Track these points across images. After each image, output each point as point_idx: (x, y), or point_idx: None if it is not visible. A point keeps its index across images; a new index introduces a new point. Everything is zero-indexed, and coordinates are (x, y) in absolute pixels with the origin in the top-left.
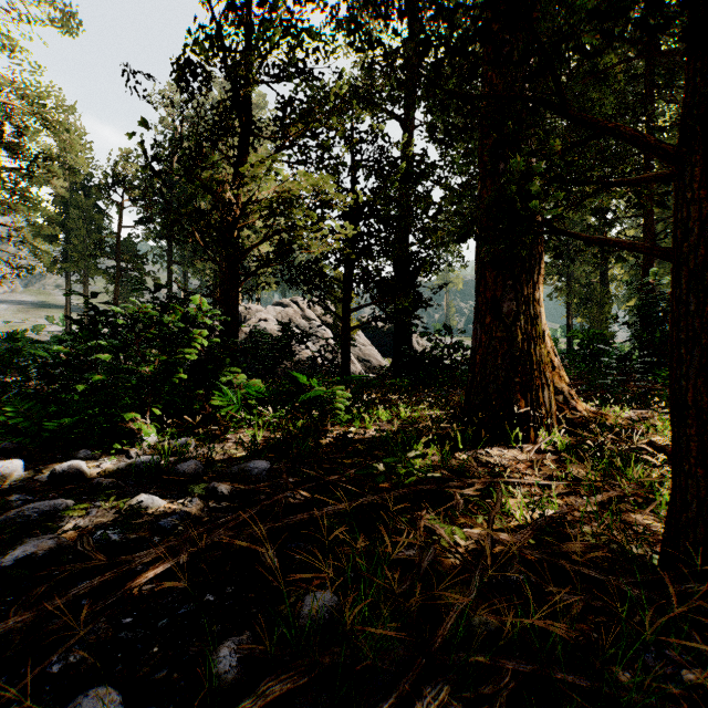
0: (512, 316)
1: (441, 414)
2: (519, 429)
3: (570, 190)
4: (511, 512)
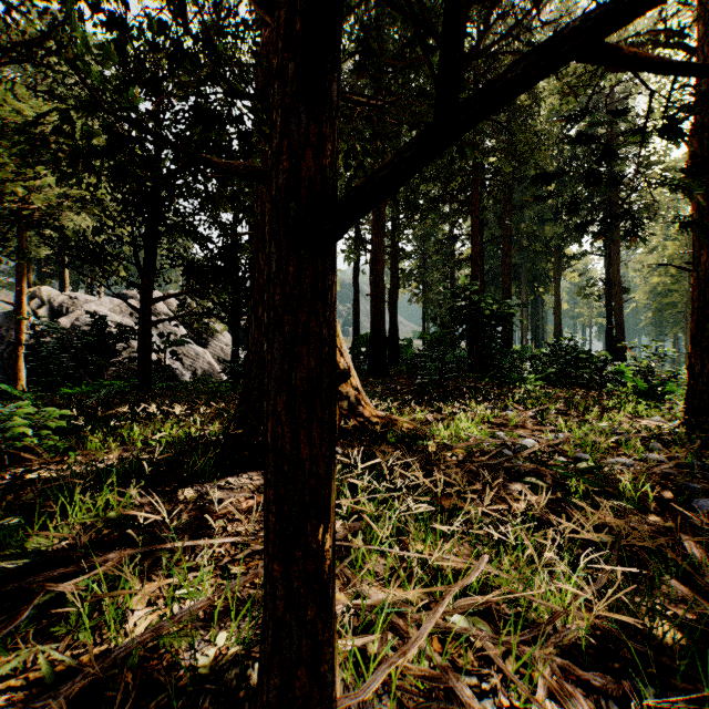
0: None
1: (218, 428)
2: None
3: (233, 105)
4: (123, 617)
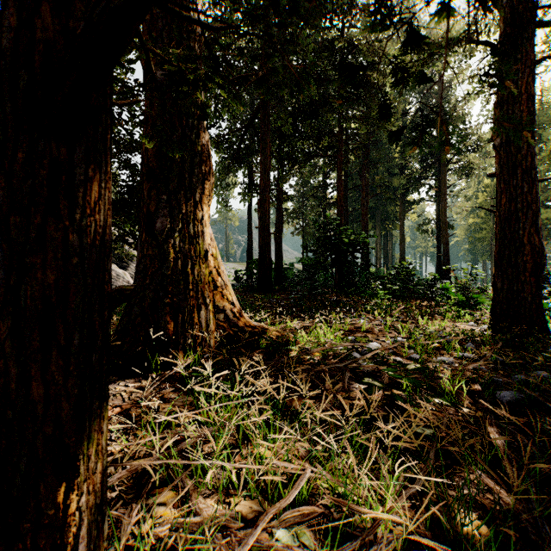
0: (165, 233)
1: None
2: (166, 354)
3: None
4: None
